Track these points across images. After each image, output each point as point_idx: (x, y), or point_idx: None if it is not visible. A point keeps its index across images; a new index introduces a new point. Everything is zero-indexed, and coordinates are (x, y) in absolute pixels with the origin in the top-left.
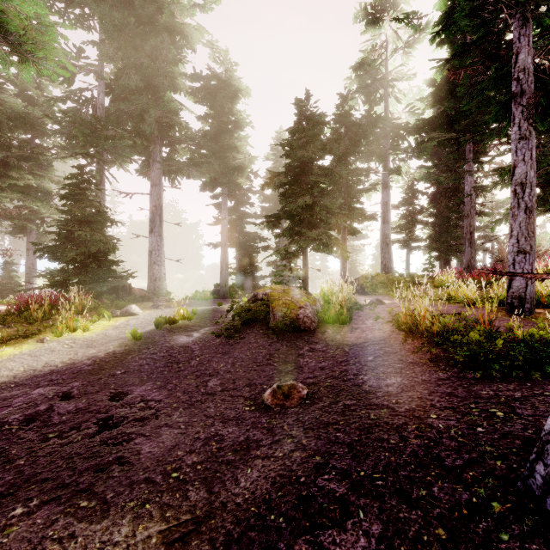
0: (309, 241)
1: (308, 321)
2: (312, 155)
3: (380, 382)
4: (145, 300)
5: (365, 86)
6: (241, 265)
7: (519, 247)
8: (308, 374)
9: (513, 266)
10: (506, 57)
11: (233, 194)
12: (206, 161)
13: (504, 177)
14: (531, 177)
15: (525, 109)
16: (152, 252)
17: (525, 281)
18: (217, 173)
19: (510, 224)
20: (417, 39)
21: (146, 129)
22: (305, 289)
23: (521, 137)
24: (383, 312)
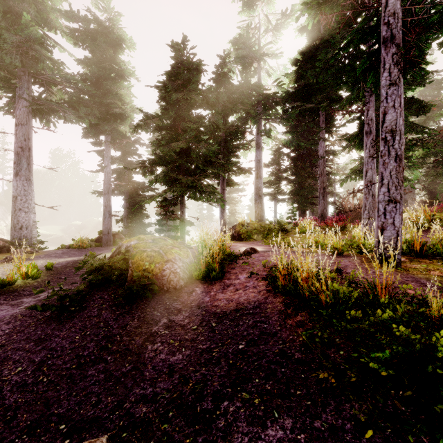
0: (185, 188)
1: (175, 279)
2: (187, 97)
3: (255, 436)
4: (4, 251)
5: (242, 56)
6: (129, 212)
7: (390, 195)
8: (146, 385)
9: (384, 216)
10: (376, 2)
11: (116, 142)
12: (83, 105)
13: (353, 140)
14: (400, 125)
15: (395, 54)
16: (17, 197)
17: (396, 231)
18: (99, 119)
19: (381, 172)
20: (283, 23)
21: (4, 58)
22: (182, 237)
23: (391, 83)
24: (258, 265)
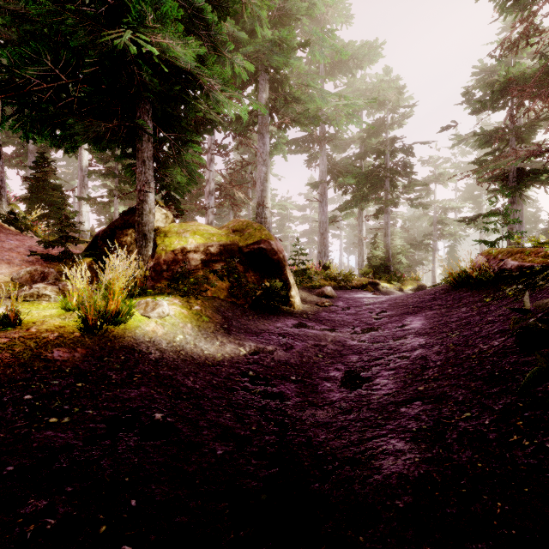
0: None
1: None
2: None
3: None
4: None
5: None
6: None
7: None
8: None
9: None
10: None
11: None
12: None
13: None
14: None
15: None
16: None
17: None
18: None
19: None
20: None
21: None
22: None
23: None
24: None
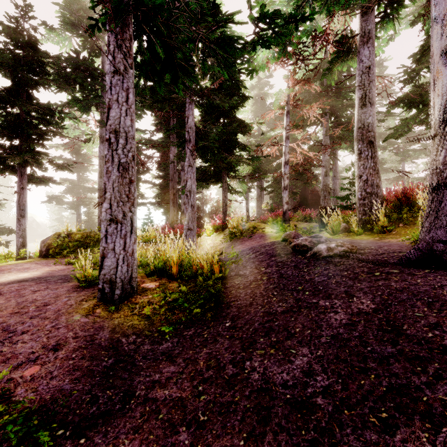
0: None
1: None
2: None
3: None
4: None
5: (72, 23)
6: None
7: (112, 213)
8: None
9: (106, 239)
10: None
11: None
12: None
13: (180, 147)
14: (127, 125)
15: (119, 35)
16: None
17: (116, 259)
18: None
19: (105, 183)
20: None
21: None
22: None
23: (115, 71)
24: None
